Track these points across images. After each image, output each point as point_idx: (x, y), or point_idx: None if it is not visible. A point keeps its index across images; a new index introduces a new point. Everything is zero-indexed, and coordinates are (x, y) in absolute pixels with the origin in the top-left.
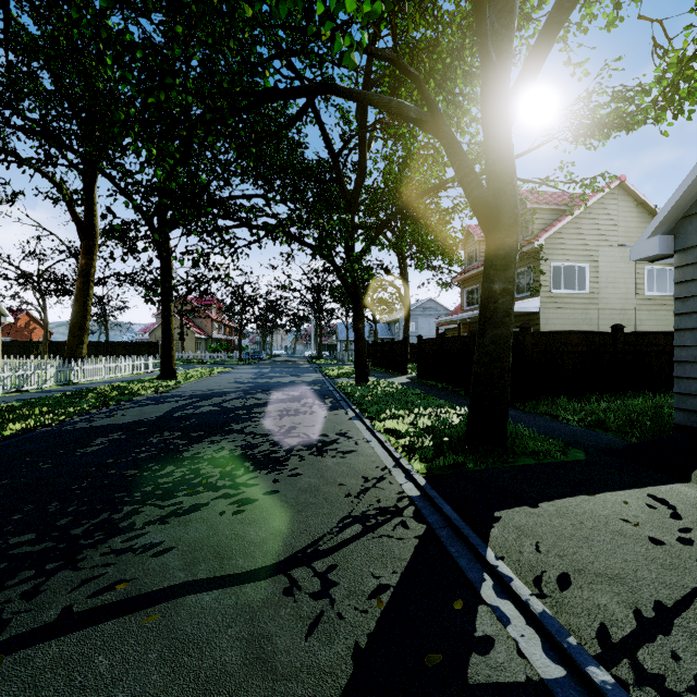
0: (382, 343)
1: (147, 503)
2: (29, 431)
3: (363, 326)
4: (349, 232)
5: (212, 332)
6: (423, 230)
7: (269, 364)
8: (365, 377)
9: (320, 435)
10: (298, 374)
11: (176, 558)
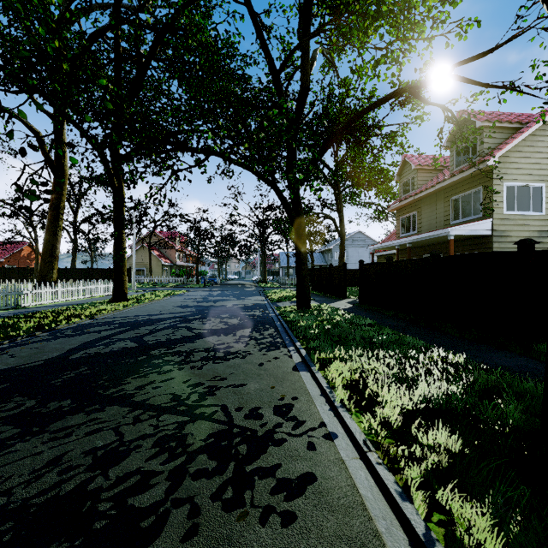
0: (320, 269)
1: None
2: None
3: (305, 250)
4: (290, 152)
5: (176, 260)
6: (363, 156)
7: (221, 287)
8: (307, 302)
9: (248, 412)
10: (243, 297)
11: None
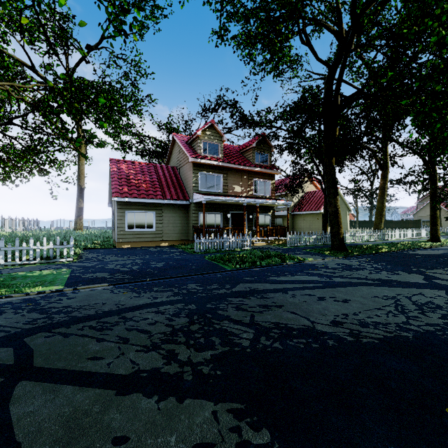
0: None
1: (446, 267)
2: (389, 252)
3: None
4: None
5: None
6: None
7: None
8: None
9: None
10: None
11: None
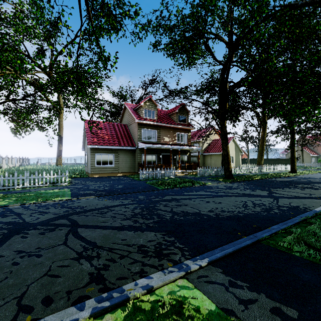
0: None
1: (285, 188)
2: (259, 179)
3: None
4: None
5: None
6: None
7: None
8: None
9: None
10: None
11: (289, 191)
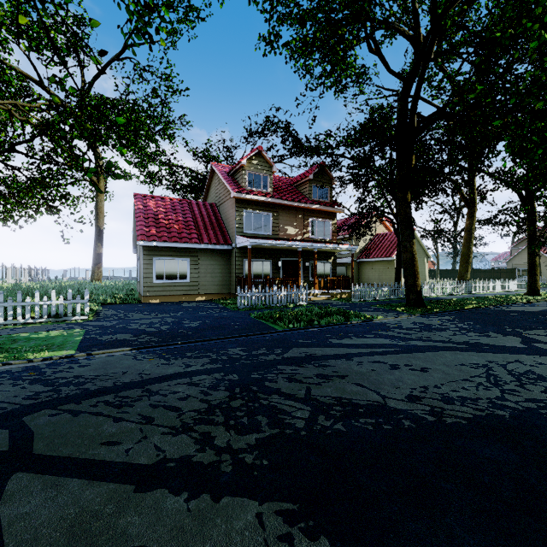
0: None
1: None
2: (477, 308)
3: None
4: None
5: None
6: None
7: None
8: None
9: None
10: None
11: None
